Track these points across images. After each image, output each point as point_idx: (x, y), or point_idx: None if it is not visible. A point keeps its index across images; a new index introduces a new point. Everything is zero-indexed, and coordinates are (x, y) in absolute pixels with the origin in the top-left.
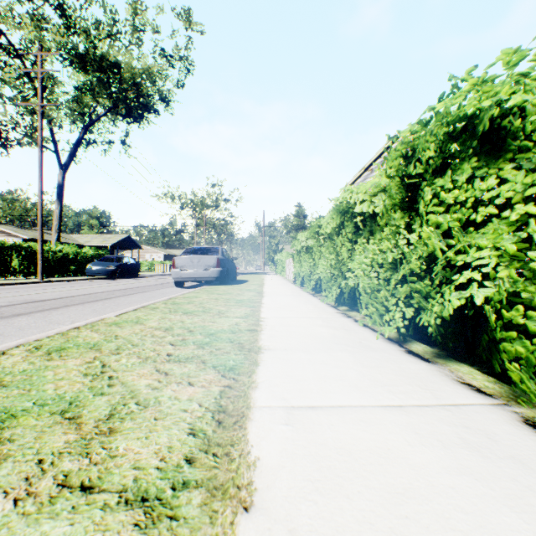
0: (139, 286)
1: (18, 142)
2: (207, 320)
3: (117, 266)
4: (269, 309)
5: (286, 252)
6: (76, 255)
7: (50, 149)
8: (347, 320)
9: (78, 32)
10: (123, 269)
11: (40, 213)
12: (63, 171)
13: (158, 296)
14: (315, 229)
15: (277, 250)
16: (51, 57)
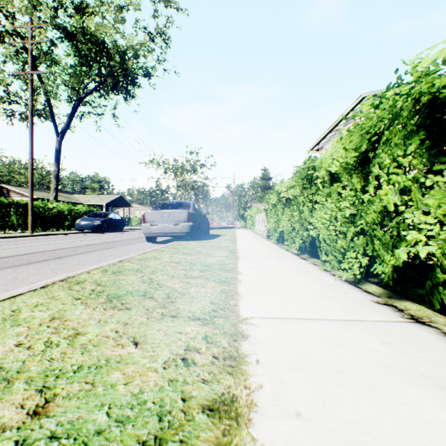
0: (112, 241)
1: (20, 113)
2: (130, 329)
3: (103, 221)
4: (250, 288)
5: (256, 208)
6: (70, 212)
7: (49, 119)
8: (432, 337)
9: (66, 8)
10: (108, 224)
11: (30, 172)
12: (60, 138)
13: (119, 255)
14: (303, 174)
15: (246, 208)
16: (44, 33)
